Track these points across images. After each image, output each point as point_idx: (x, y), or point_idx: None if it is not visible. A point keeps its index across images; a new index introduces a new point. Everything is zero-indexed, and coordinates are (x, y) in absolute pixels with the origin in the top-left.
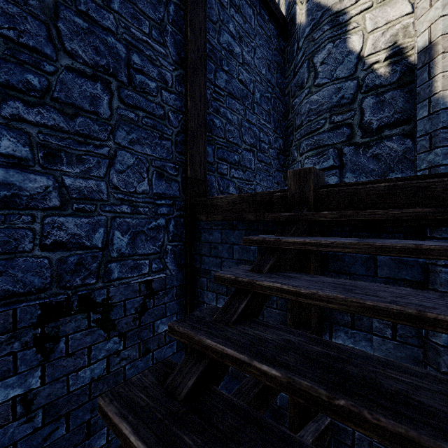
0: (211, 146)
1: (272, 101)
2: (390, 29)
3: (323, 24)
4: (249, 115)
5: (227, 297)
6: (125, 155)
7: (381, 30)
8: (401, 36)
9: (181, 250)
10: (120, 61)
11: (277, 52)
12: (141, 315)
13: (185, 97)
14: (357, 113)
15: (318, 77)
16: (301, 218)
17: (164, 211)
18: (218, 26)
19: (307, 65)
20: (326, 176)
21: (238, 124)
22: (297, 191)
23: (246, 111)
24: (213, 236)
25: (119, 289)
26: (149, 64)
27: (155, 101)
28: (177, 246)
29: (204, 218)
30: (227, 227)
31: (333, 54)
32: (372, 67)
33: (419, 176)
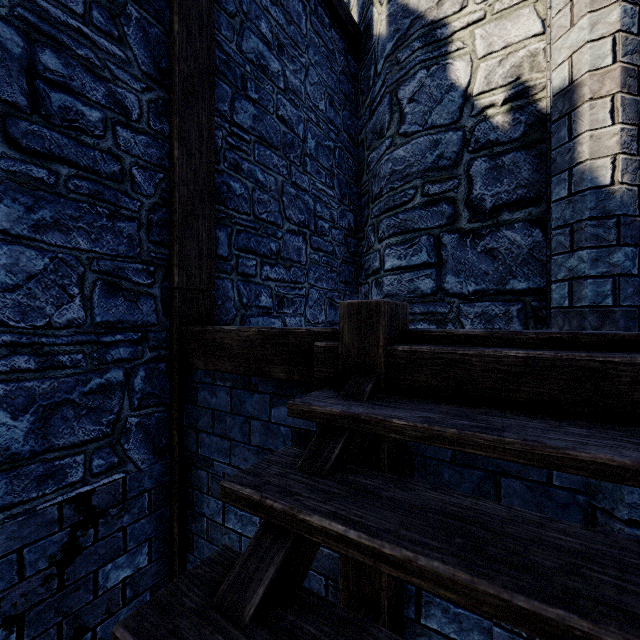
0: (225, 228)
1: (337, 154)
2: (512, 55)
3: (412, 38)
4: (297, 176)
5: (242, 512)
6: (22, 254)
7: (498, 56)
8: (527, 69)
9: (161, 421)
10: (7, 62)
11: (345, 76)
12: (63, 566)
13: (169, 141)
14: (462, 182)
15: (405, 121)
16: (354, 424)
17: (122, 353)
18: (238, 22)
19: (389, 101)
20: (417, 278)
21: (276, 191)
22: (354, 344)
23: (292, 169)
24: (218, 399)
25: (5, 529)
26: (85, 73)
27: (100, 146)
28: (152, 415)
29: (202, 365)
30: (241, 384)
31: (427, 88)
32: (484, 113)
33: (579, 334)
